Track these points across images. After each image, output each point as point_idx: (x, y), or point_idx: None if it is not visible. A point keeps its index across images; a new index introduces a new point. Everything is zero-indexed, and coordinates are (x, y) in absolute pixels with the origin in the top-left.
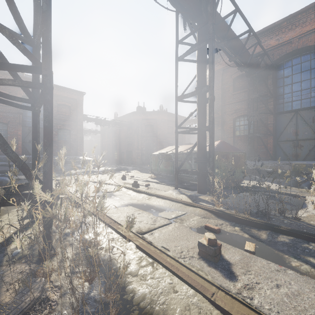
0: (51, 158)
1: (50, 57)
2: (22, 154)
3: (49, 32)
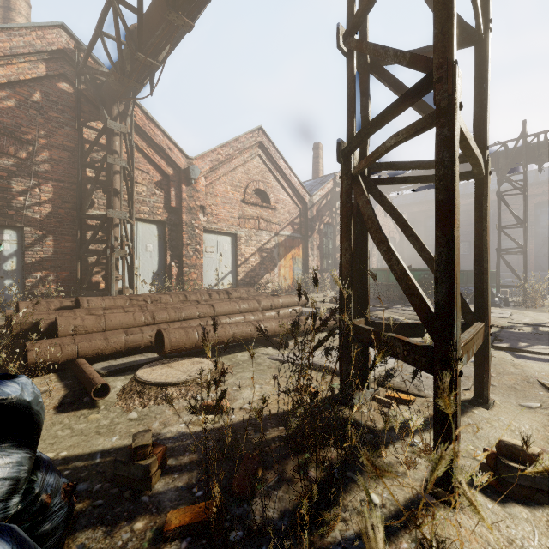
0: (525, 274)
1: (525, 244)
2: (534, 270)
3: (525, 236)
